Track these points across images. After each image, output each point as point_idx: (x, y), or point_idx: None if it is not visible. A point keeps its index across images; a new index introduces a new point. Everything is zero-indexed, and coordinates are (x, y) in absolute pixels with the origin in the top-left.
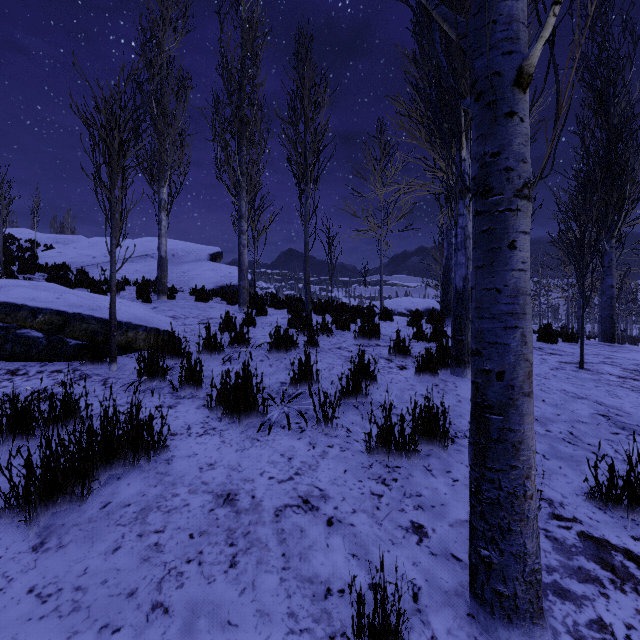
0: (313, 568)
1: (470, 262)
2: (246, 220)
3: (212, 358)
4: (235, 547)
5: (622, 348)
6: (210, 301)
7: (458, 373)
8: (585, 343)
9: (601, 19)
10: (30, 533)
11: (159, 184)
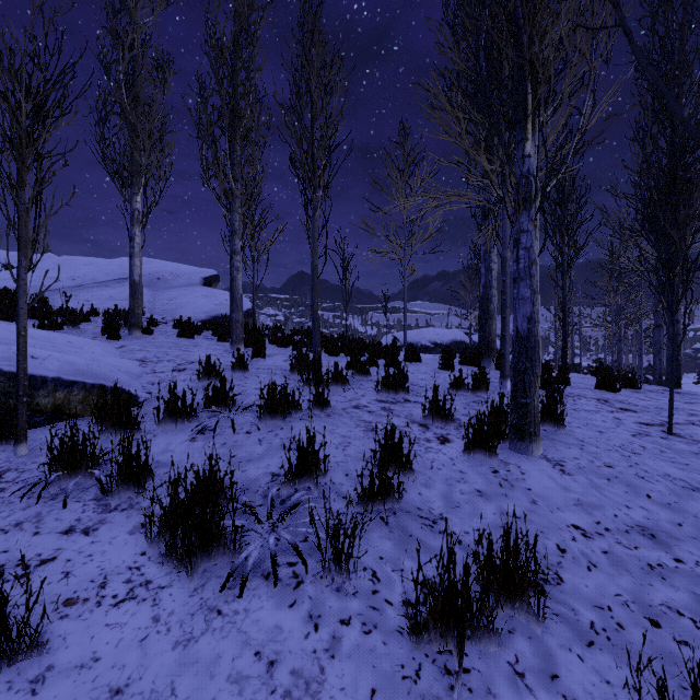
0: None
1: (537, 296)
2: (240, 237)
3: (178, 428)
4: None
5: (694, 397)
6: (197, 336)
7: (521, 449)
8: (648, 389)
9: (665, 5)
10: None
11: (131, 190)
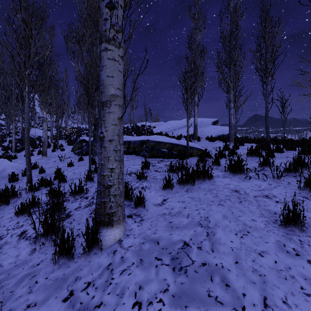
0: (269, 208)
1: None
2: (232, 102)
3: (221, 159)
4: (240, 200)
5: None
6: (214, 141)
7: None
8: None
9: None
10: (184, 188)
11: (194, 95)
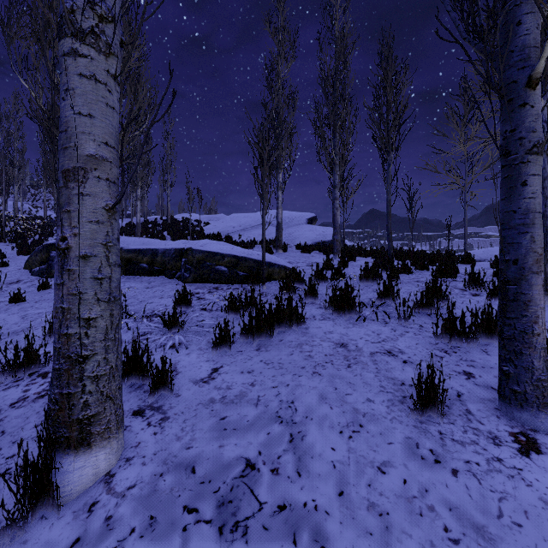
0: (394, 375)
1: None
2: (338, 189)
3: (320, 285)
4: (349, 362)
5: None
6: (311, 252)
7: None
8: None
9: None
10: (253, 344)
11: (277, 172)
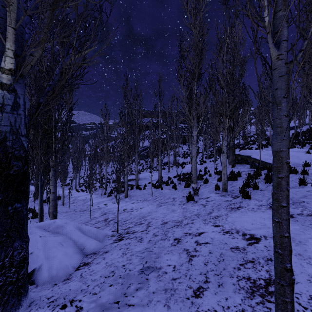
0: None
1: None
2: None
3: None
4: None
5: None
6: None
7: None
8: None
9: None
10: None
11: None
